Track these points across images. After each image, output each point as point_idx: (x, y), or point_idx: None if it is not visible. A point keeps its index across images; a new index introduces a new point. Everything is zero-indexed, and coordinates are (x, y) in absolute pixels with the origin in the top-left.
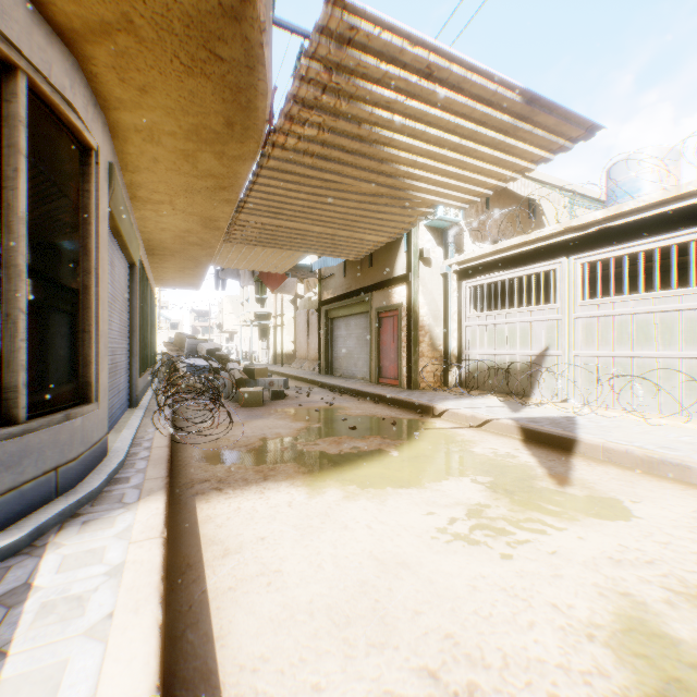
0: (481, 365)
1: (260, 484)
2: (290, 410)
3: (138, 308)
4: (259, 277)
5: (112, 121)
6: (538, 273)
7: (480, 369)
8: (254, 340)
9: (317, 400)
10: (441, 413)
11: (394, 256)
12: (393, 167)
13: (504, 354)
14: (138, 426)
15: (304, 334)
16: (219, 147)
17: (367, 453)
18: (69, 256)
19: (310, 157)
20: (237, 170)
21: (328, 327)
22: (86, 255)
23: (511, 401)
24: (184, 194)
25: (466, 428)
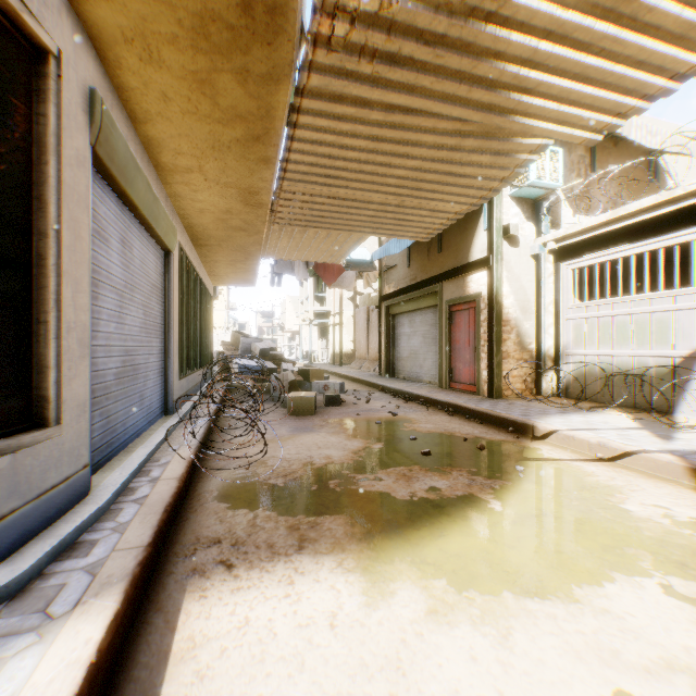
0: (590, 369)
1: (291, 558)
2: (345, 420)
3: (176, 302)
4: (315, 270)
5: (90, 26)
6: (664, 250)
7: (588, 374)
8: (314, 339)
9: (378, 408)
10: (545, 434)
11: (470, 237)
12: (496, 67)
13: (627, 355)
14: (159, 442)
15: (363, 333)
16: (239, 60)
17: (453, 502)
18: (3, 206)
19: (369, 62)
20: (270, 103)
21: (389, 324)
22: (41, 210)
23: (644, 419)
24: (212, 154)
25: (592, 461)
